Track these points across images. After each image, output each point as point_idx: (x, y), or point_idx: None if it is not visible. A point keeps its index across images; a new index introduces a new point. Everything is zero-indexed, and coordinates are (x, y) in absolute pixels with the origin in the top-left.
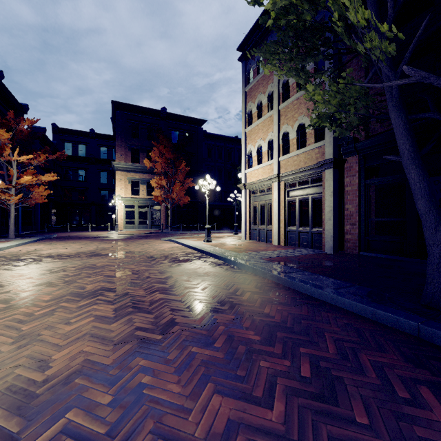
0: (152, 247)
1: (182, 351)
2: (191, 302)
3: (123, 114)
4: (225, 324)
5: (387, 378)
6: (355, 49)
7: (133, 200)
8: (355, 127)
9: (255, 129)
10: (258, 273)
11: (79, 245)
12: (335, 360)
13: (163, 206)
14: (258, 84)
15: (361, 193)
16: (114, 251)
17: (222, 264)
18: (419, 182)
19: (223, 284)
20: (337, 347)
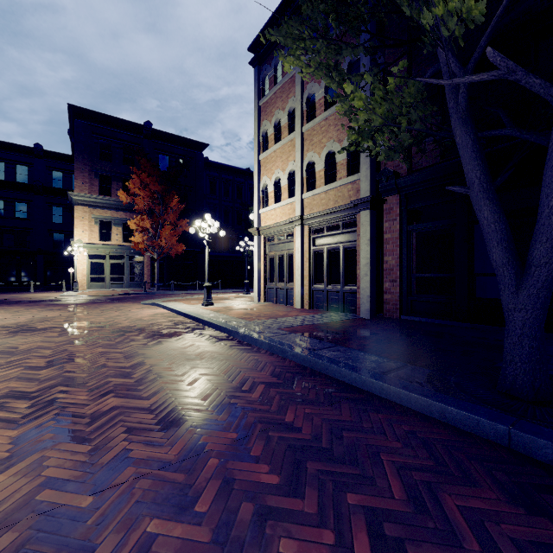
0: (124, 315)
1: (128, 535)
2: (166, 411)
3: (87, 124)
4: (220, 454)
5: (497, 548)
6: (418, 22)
7: (102, 248)
8: (406, 148)
9: (272, 156)
10: (276, 351)
11: (4, 314)
12: (407, 515)
13: (147, 256)
14: (275, 97)
15: (403, 242)
16: (60, 323)
17: (226, 338)
18: (494, 223)
19: (224, 373)
20: (404, 484)
